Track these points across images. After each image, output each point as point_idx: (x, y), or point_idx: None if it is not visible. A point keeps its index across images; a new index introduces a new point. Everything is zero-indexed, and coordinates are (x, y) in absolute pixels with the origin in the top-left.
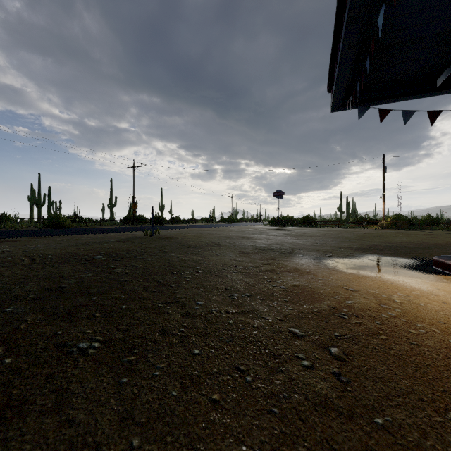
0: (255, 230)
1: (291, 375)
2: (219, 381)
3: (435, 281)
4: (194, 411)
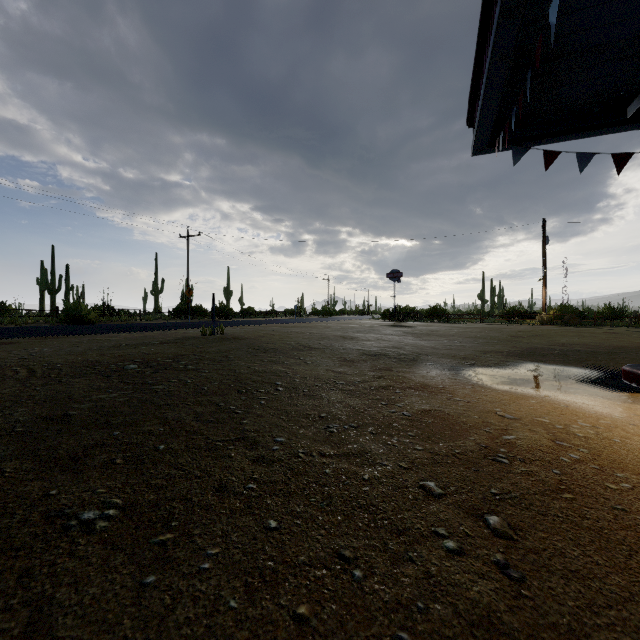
0: (361, 327)
1: (427, 568)
2: (309, 579)
3: (631, 403)
4: (267, 639)
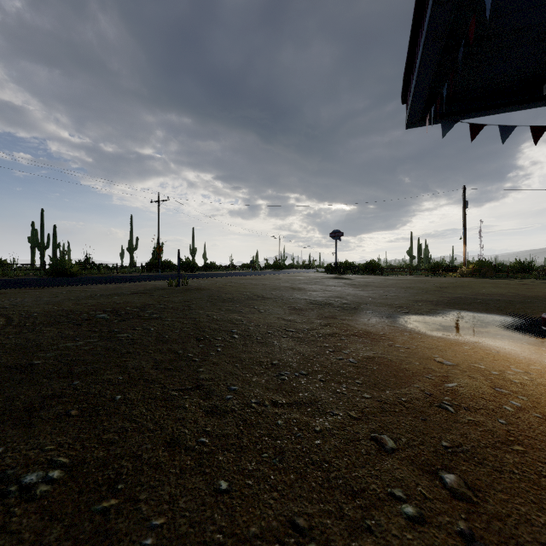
0: (308, 279)
1: (388, 541)
2: None
3: None
4: None
